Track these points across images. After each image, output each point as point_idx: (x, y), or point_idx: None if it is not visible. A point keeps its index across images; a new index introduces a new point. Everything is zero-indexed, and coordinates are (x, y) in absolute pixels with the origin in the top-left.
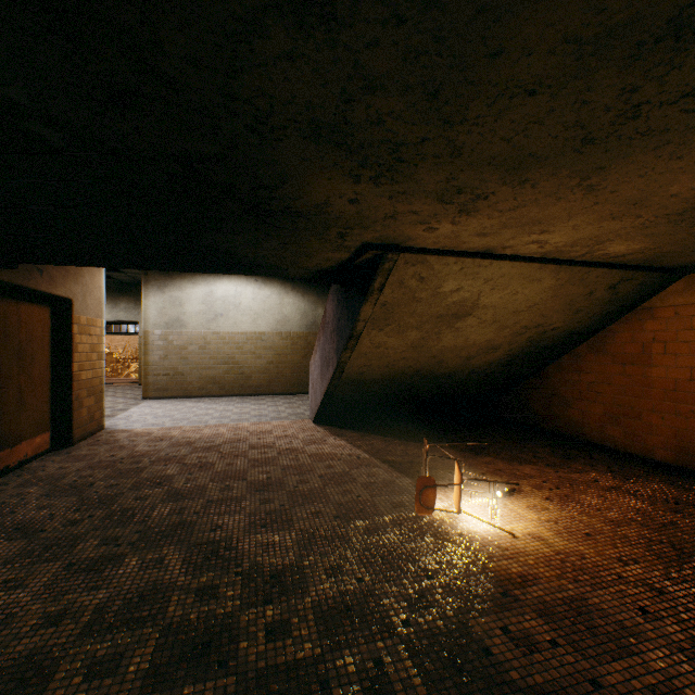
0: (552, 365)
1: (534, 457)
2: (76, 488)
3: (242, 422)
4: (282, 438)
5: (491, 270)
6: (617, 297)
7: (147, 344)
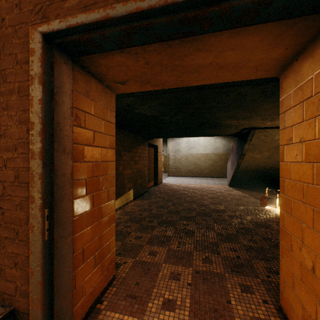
0: None
1: None
2: (165, 193)
3: (202, 184)
4: (217, 189)
5: None
6: None
7: (168, 158)
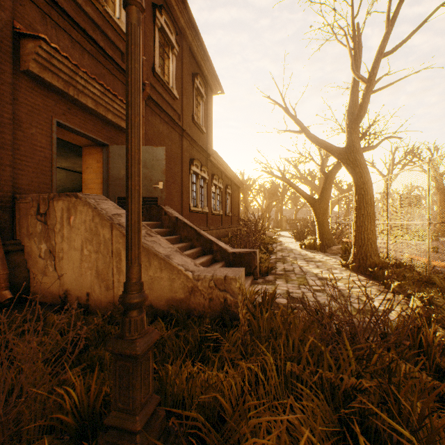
0: None
1: None
2: None
3: None
4: None
5: None
6: None
7: None
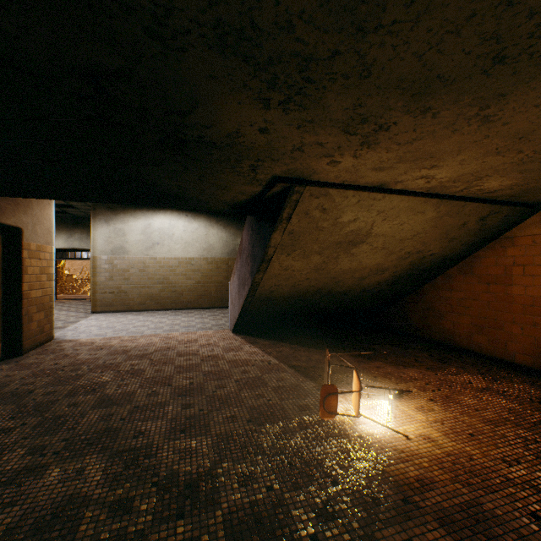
0: (428, 284)
1: (416, 361)
2: (16, 395)
3: (173, 333)
4: (206, 346)
5: (383, 203)
6: (485, 227)
7: (95, 267)
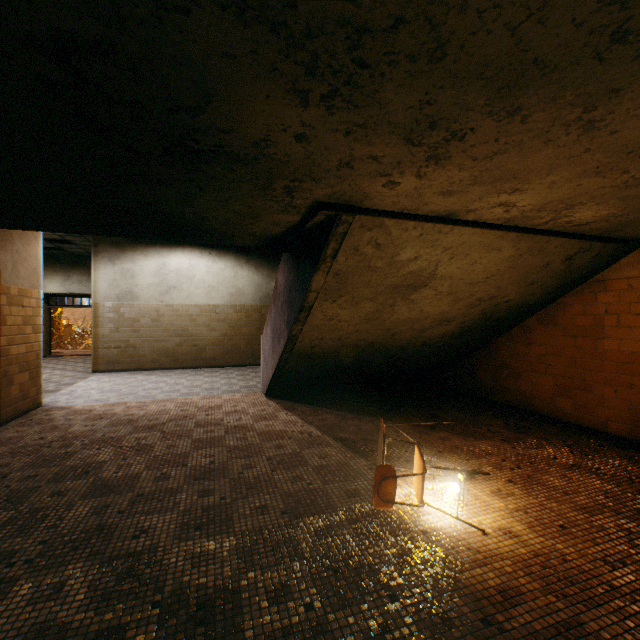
0: (501, 337)
1: (489, 431)
2: None
3: (192, 397)
4: (232, 413)
5: (451, 238)
6: (572, 268)
7: (97, 317)
